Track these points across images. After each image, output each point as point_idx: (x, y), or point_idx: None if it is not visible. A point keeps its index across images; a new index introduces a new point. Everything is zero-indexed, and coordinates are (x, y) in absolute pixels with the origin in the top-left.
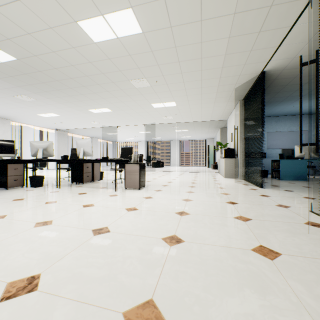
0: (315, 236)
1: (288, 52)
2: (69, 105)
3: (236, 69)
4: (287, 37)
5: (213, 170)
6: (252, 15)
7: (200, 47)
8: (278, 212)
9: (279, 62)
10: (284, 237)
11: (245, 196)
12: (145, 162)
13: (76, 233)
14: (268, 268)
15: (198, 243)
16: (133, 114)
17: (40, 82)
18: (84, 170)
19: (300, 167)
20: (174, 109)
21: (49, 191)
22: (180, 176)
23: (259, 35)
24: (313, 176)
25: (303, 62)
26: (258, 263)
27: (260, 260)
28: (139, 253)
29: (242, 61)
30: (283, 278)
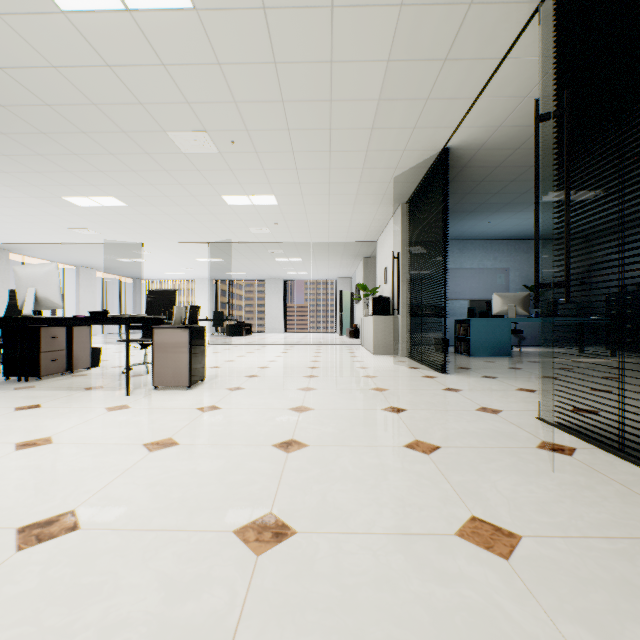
0: (566, 477)
1: (491, 113)
2: (4, 181)
3: (398, 136)
4: (492, 82)
5: (350, 340)
6: (435, 17)
7: (330, 73)
8: (484, 424)
9: (474, 133)
10: (512, 486)
11: (417, 393)
12: (211, 324)
13: None
14: (506, 590)
15: (332, 534)
16: (181, 217)
17: None
18: (42, 344)
19: (502, 332)
20: (273, 212)
21: None
22: (286, 353)
23: (444, 68)
24: (518, 348)
25: (512, 138)
26: (480, 577)
27: (482, 566)
28: (159, 600)
29: (410, 119)
30: (546, 618)
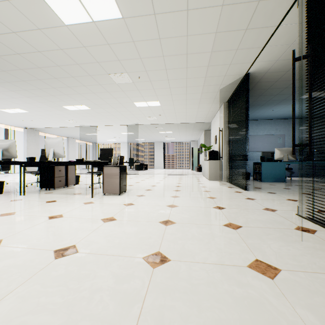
0: (309, 244)
1: (272, 54)
2: (39, 100)
3: (221, 68)
4: (272, 38)
5: (197, 173)
6: (240, 9)
7: (186, 41)
8: (266, 216)
9: (263, 64)
10: (278, 247)
11: (231, 200)
12: (128, 164)
13: (31, 257)
14: (270, 292)
15: (187, 262)
16: (114, 113)
17: (0, 70)
18: (55, 174)
19: (280, 169)
20: (158, 109)
21: (9, 200)
22: (165, 179)
23: (245, 33)
24: (290, 178)
25: (284, 65)
26: (258, 285)
27: (259, 281)
28: (112, 282)
29: (228, 60)
30: (290, 305)
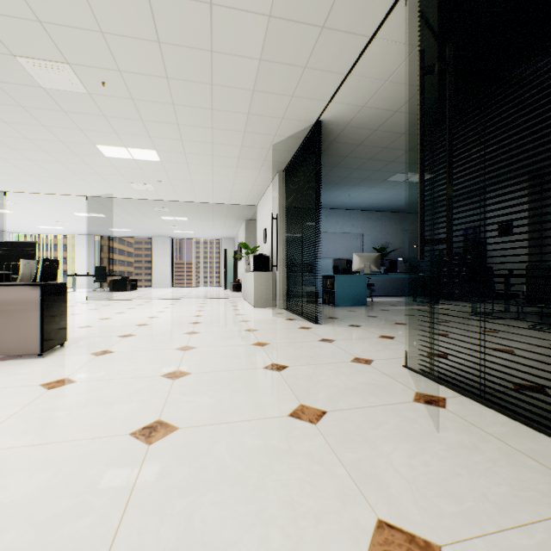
0: (451, 437)
1: (358, 92)
2: None
3: (277, 102)
4: (361, 60)
5: (233, 294)
6: None
7: (210, 17)
8: (362, 378)
9: (343, 110)
10: (407, 459)
11: (296, 346)
12: (93, 280)
13: None
14: None
15: None
16: (50, 165)
17: None
18: None
19: (360, 286)
20: (155, 169)
21: None
22: (170, 308)
23: (321, 36)
24: (370, 299)
25: (373, 119)
26: None
27: None
28: None
29: (289, 87)
30: None
